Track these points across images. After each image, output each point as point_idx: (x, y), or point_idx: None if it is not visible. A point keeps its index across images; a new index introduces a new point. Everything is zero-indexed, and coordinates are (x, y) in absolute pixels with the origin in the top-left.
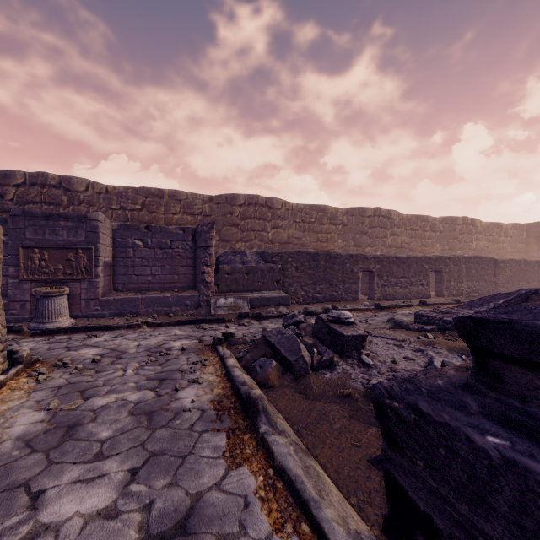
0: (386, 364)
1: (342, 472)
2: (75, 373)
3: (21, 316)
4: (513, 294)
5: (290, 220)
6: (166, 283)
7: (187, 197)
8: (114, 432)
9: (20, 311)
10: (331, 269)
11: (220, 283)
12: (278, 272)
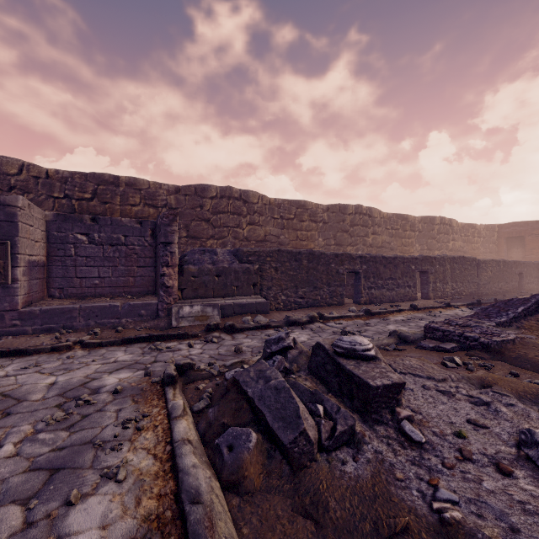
0: (448, 441)
1: None
2: None
3: None
4: (530, 301)
5: (268, 216)
6: (119, 287)
7: (149, 187)
8: None
9: None
10: (314, 270)
11: (185, 288)
12: (255, 273)
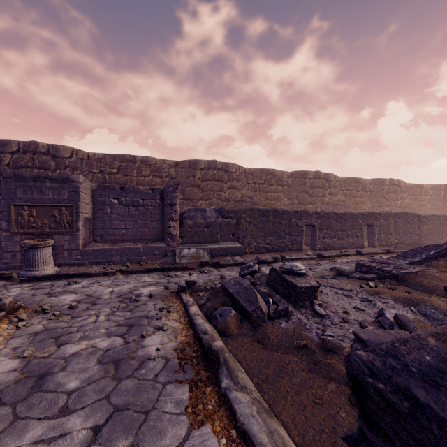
0: (338, 315)
1: (306, 436)
2: (52, 319)
3: (12, 265)
4: (442, 246)
5: (243, 182)
6: (138, 235)
7: (156, 163)
8: (81, 382)
9: (12, 260)
10: (279, 223)
11: (184, 236)
12: (234, 226)
